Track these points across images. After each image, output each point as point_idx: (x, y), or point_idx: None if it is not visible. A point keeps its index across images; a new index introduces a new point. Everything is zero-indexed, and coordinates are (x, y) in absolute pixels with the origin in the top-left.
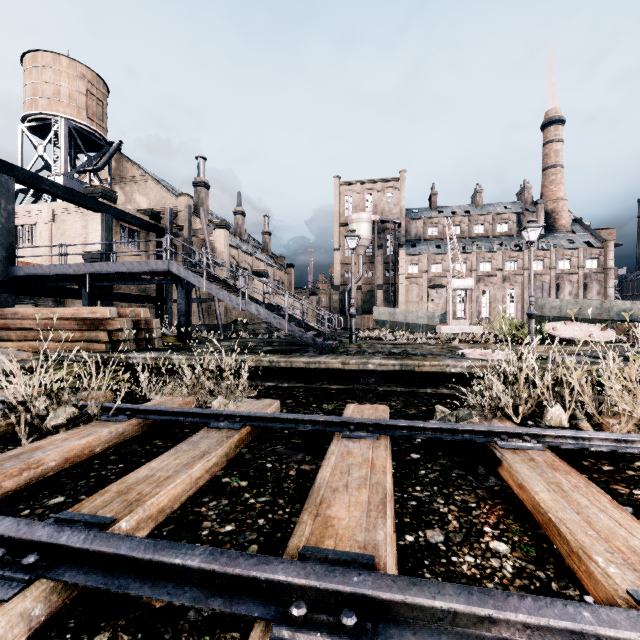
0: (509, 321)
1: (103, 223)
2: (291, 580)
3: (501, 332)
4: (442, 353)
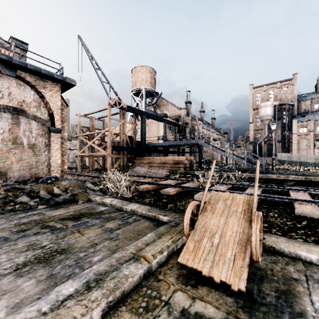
0: None
1: (164, 126)
2: (298, 199)
3: None
4: None
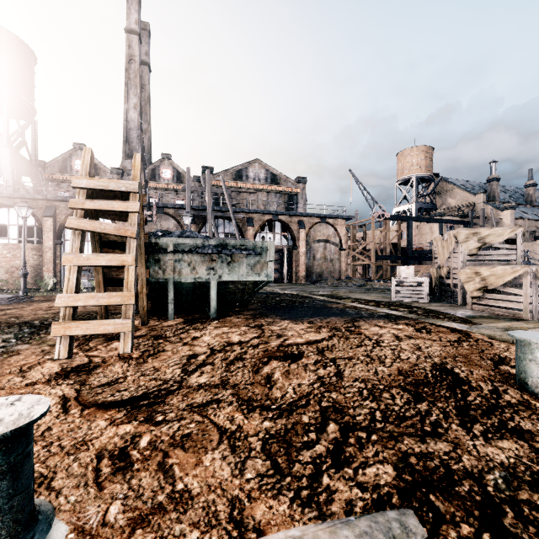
0: None
1: (439, 227)
2: None
3: None
4: None
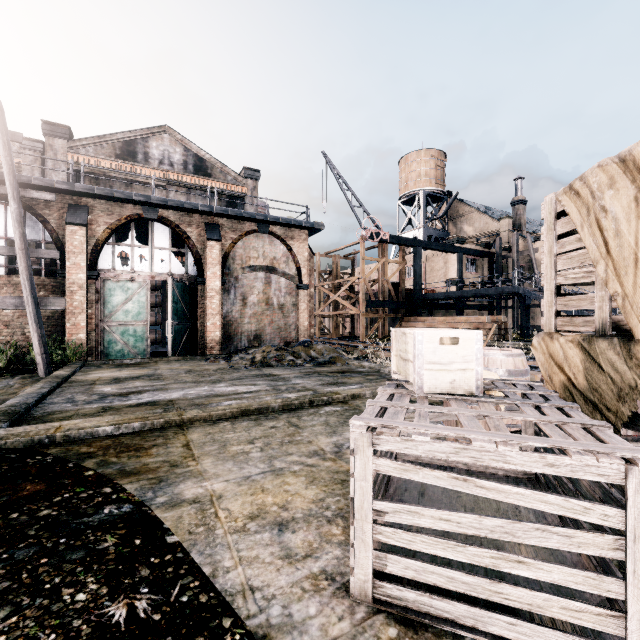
0: None
1: (458, 260)
2: None
3: None
4: None
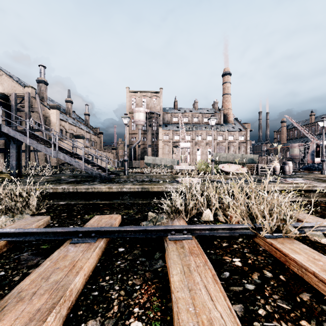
0: (204, 163)
1: None
2: None
3: (200, 169)
4: (169, 180)
